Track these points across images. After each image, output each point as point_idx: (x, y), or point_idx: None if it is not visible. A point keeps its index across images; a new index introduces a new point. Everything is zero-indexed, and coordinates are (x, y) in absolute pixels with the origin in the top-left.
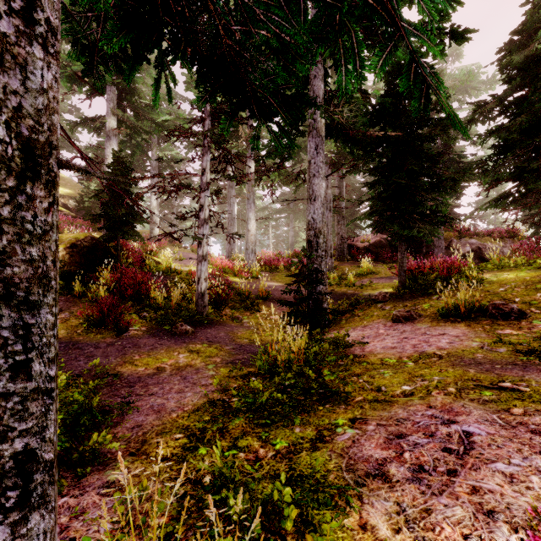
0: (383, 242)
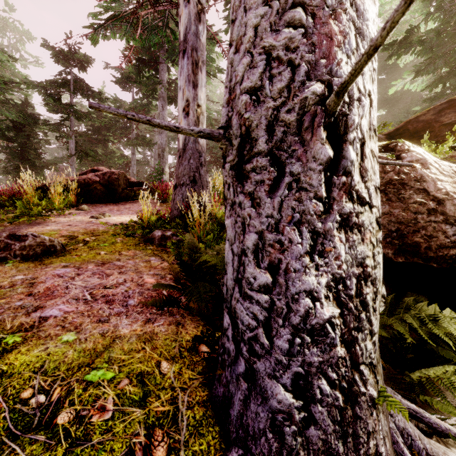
0: None
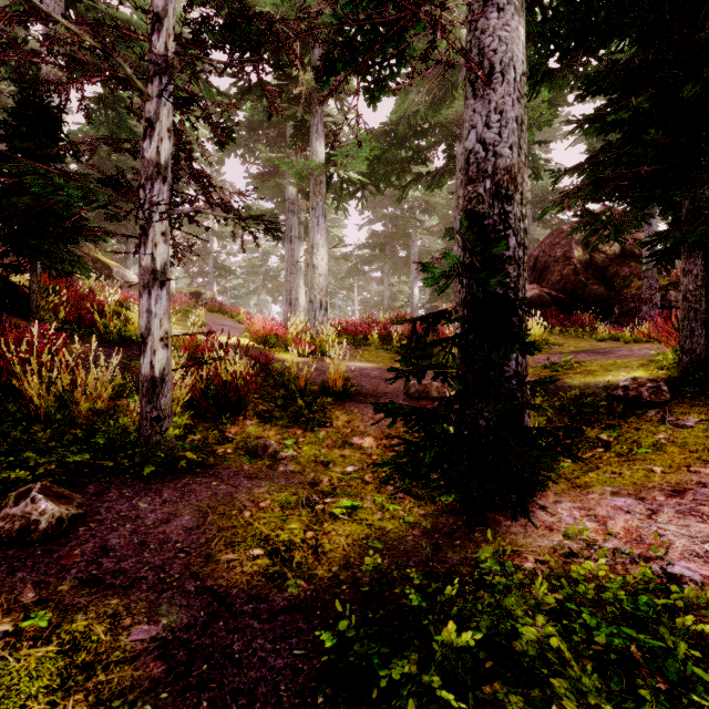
0: (545, 297)
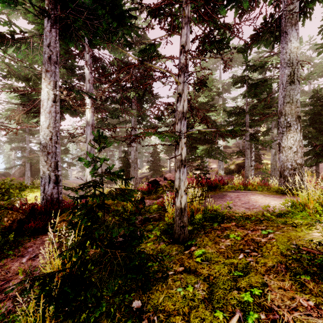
0: None
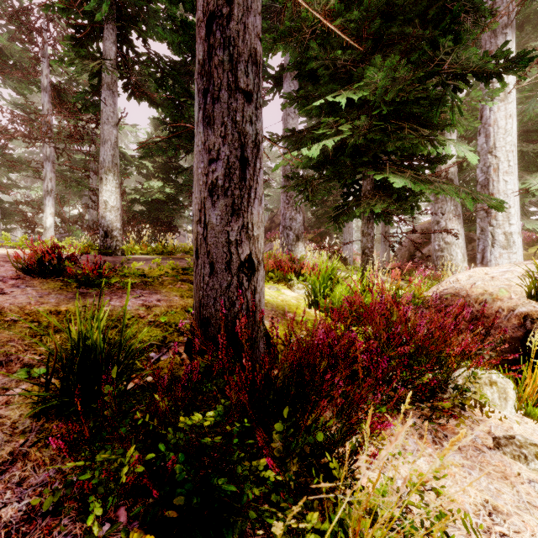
0: None
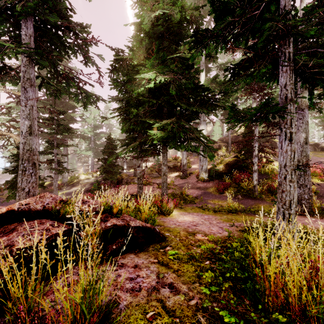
0: None
